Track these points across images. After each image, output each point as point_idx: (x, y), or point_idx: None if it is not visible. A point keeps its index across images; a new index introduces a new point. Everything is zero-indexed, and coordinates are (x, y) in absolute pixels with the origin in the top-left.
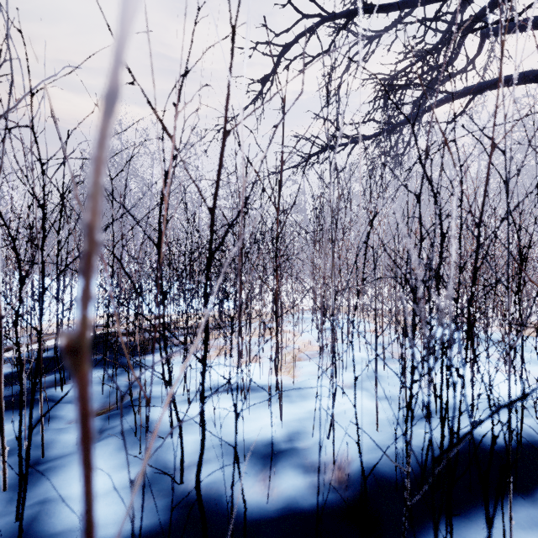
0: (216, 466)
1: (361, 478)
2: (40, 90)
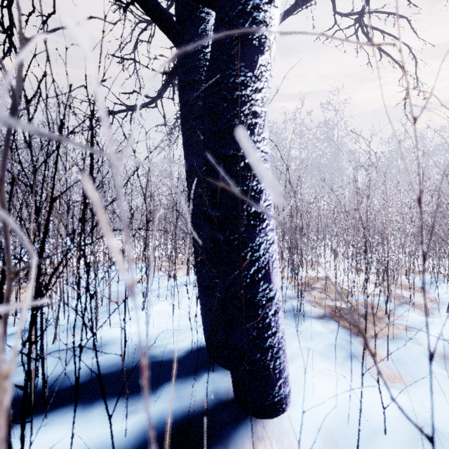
0: None
1: None
2: None
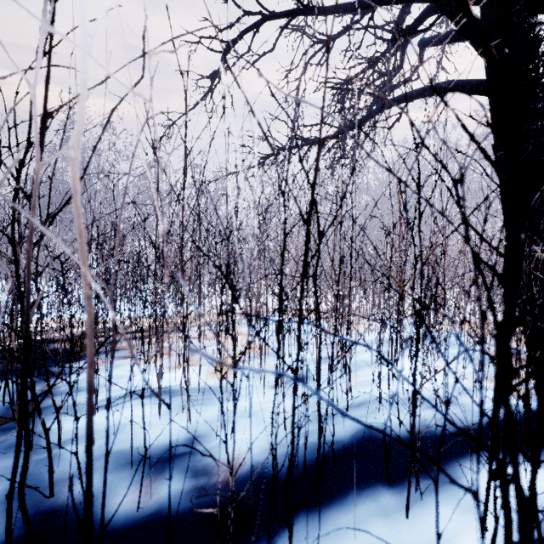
0: (99, 475)
1: (247, 478)
2: None
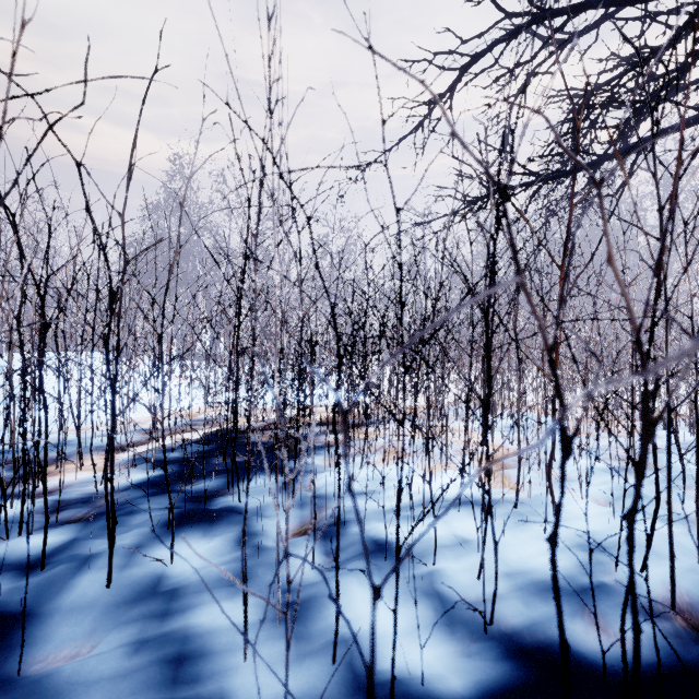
0: (518, 602)
1: None
2: (392, 115)
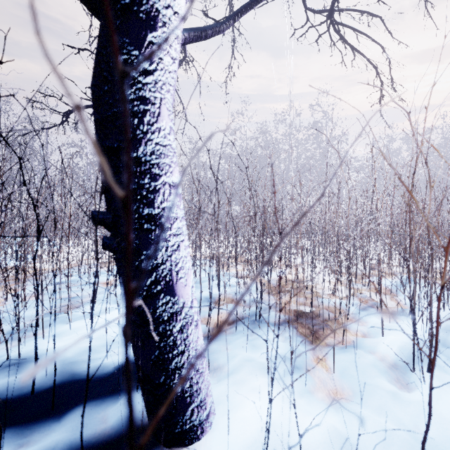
0: None
1: None
2: None
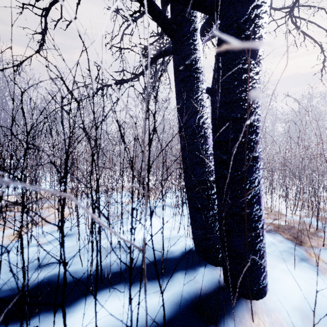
0: None
1: None
2: None
